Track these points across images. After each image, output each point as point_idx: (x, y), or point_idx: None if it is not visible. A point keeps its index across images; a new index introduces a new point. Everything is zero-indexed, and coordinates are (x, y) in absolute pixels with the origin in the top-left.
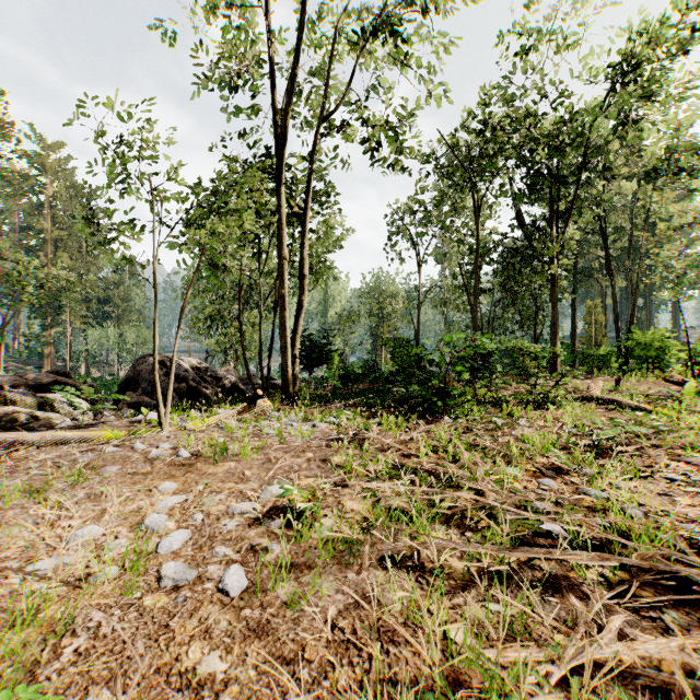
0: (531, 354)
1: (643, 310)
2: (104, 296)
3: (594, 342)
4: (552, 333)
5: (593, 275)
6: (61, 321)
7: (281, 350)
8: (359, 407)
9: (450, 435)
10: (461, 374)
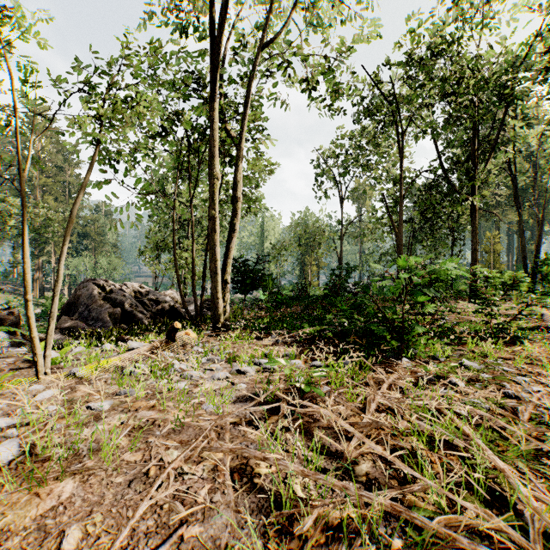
0: (490, 280)
1: (529, 241)
2: (83, 232)
3: (492, 268)
4: (472, 259)
5: (491, 210)
6: (47, 251)
7: (210, 275)
8: (295, 343)
9: (437, 405)
10: (422, 305)
